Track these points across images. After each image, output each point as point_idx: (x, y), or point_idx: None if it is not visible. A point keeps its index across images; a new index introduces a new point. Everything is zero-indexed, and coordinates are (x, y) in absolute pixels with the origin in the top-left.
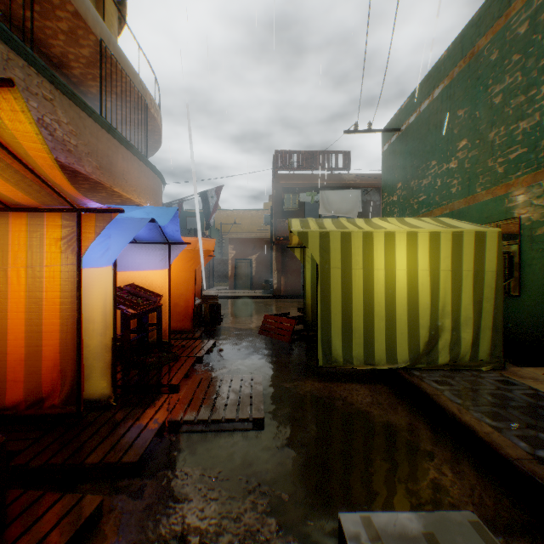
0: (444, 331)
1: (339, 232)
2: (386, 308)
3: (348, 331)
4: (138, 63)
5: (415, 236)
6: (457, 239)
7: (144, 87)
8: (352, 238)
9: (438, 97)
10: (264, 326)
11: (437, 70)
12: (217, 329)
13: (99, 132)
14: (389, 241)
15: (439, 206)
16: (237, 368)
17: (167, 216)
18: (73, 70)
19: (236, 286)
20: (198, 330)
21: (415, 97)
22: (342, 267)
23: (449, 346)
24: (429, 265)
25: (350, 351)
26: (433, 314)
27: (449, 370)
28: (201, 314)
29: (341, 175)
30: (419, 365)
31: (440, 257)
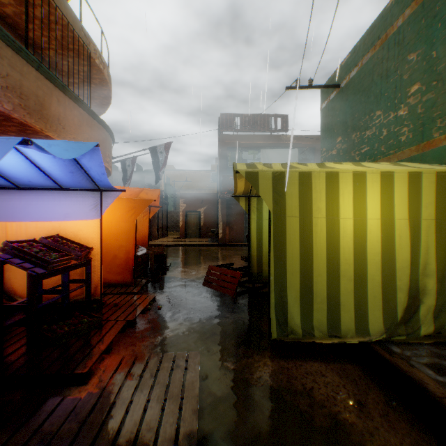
0: (426, 295)
1: (297, 172)
2: (354, 266)
3: (307, 294)
4: (81, 10)
5: (390, 177)
6: (442, 181)
7: (86, 35)
8: (312, 179)
9: (383, 46)
10: (208, 278)
11: (382, 19)
12: (161, 279)
13: (23, 67)
14: (359, 184)
15: (385, 156)
16: (173, 335)
17: (80, 150)
18: (5, 9)
19: (187, 235)
20: (140, 282)
21: (356, 51)
22: (300, 215)
23: (432, 313)
24: (408, 213)
25: (310, 319)
26: (411, 273)
27: (432, 342)
28: (148, 263)
29: (279, 136)
30: (396, 336)
31: (421, 204)
